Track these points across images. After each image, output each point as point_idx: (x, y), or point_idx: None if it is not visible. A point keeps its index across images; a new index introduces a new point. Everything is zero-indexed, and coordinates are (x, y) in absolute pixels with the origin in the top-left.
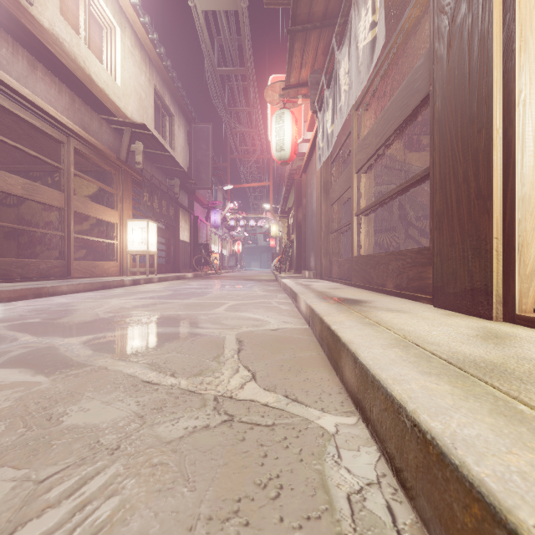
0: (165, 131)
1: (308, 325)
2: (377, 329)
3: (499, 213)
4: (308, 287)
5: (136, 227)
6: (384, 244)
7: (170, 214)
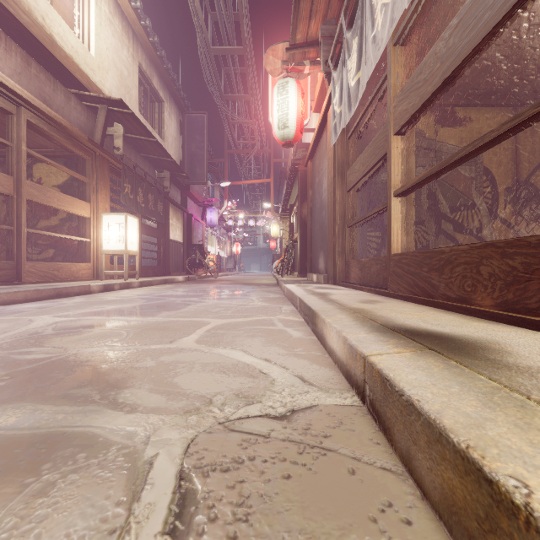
0: (154, 118)
1: (359, 397)
2: None
3: None
4: (328, 298)
5: (113, 223)
6: (412, 241)
7: (158, 210)
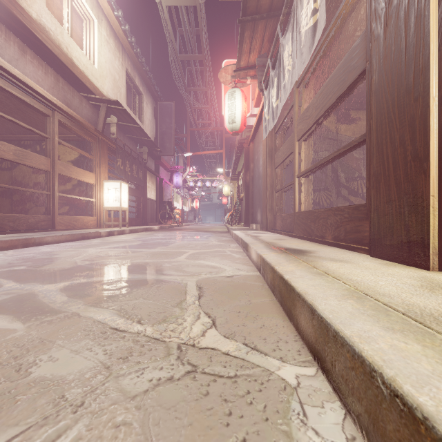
0: (136, 107)
1: (259, 272)
2: (327, 279)
3: (435, 173)
4: (257, 238)
5: (111, 187)
6: (319, 201)
7: (139, 176)
